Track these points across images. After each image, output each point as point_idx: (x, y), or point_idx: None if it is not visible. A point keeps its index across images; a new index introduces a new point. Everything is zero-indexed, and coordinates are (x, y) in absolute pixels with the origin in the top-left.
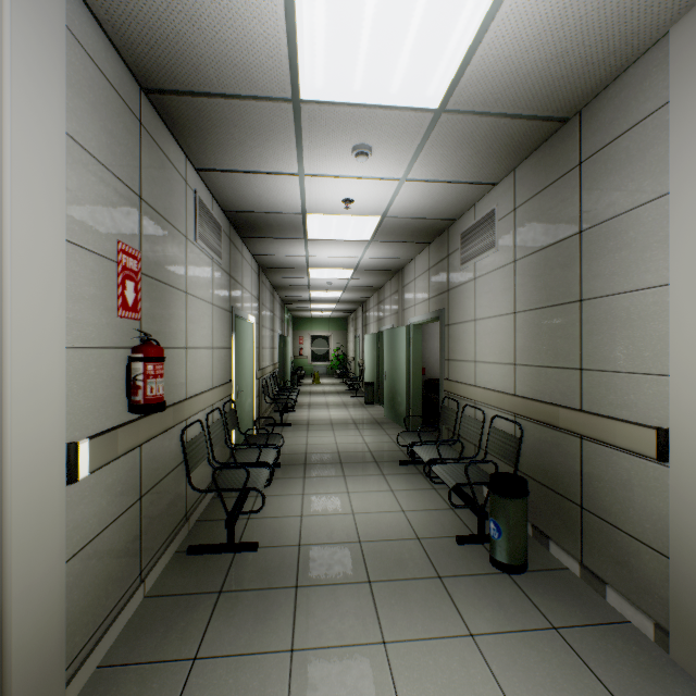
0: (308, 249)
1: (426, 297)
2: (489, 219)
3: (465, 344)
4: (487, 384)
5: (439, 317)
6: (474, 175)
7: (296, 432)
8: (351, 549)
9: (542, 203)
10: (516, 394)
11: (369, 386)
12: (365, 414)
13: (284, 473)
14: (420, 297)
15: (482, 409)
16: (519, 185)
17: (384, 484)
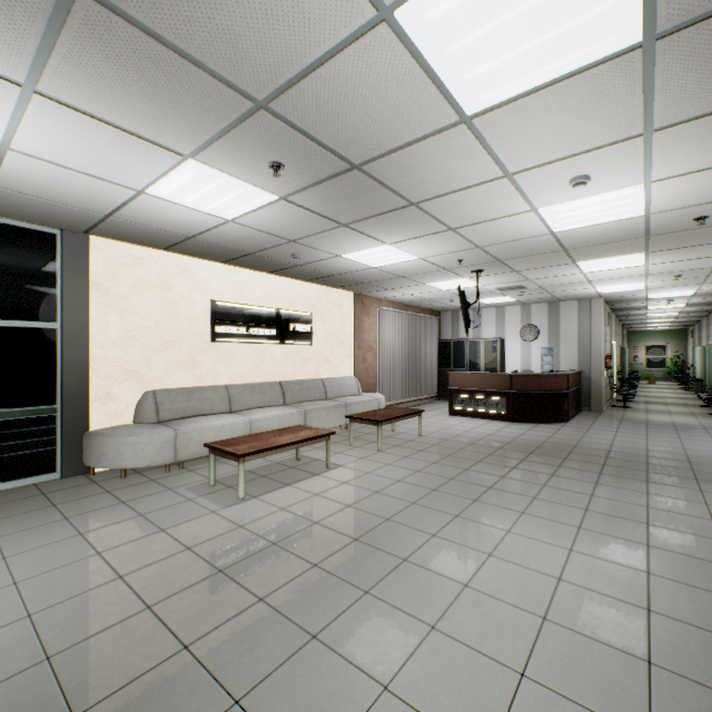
0: (646, 311)
1: None
2: None
3: None
4: None
5: None
6: None
7: (638, 397)
8: (664, 411)
9: None
10: None
11: (696, 382)
12: (690, 396)
13: (636, 403)
14: None
15: None
16: None
17: (685, 408)
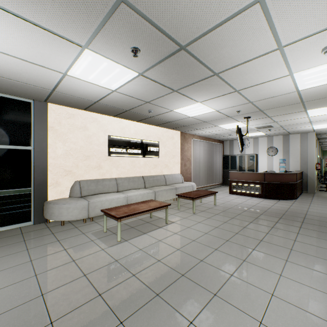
0: None
1: None
2: None
3: None
4: None
5: None
6: None
7: None
8: None
9: None
10: None
11: None
12: None
13: None
14: None
15: None
16: None
17: None
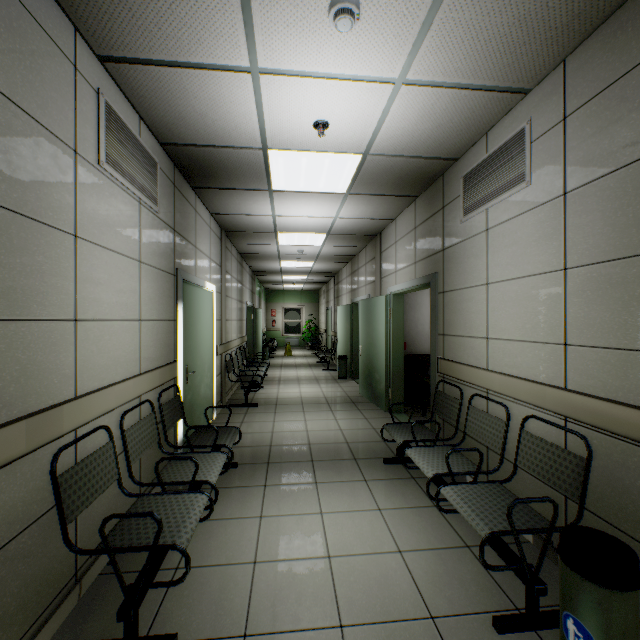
0: (274, 206)
1: (411, 261)
2: (514, 144)
3: (471, 315)
4: (510, 369)
5: (431, 282)
6: (503, 72)
7: (262, 414)
8: None
9: (629, 91)
10: (567, 387)
11: (342, 360)
12: (339, 391)
13: (240, 478)
14: (403, 262)
15: (500, 401)
16: (574, 79)
17: (368, 497)
